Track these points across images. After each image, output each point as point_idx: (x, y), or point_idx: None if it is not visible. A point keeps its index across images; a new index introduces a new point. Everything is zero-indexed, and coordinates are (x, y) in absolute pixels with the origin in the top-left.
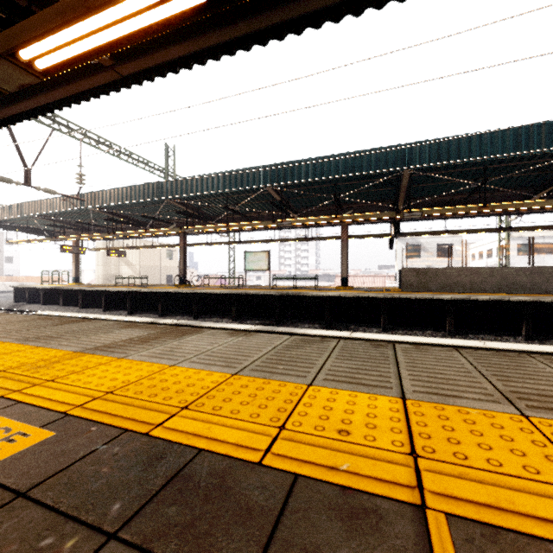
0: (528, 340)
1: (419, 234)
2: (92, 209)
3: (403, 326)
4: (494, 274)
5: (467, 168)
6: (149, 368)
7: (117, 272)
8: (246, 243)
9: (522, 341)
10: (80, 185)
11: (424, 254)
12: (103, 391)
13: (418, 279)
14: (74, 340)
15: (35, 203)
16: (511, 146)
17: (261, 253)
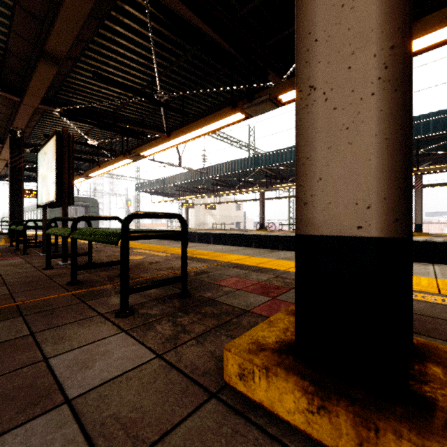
0: None
1: None
2: (206, 178)
3: None
4: None
5: None
6: (423, 278)
7: (204, 220)
8: None
9: None
10: (204, 163)
11: None
12: (431, 287)
13: None
14: None
15: (172, 177)
16: None
17: None
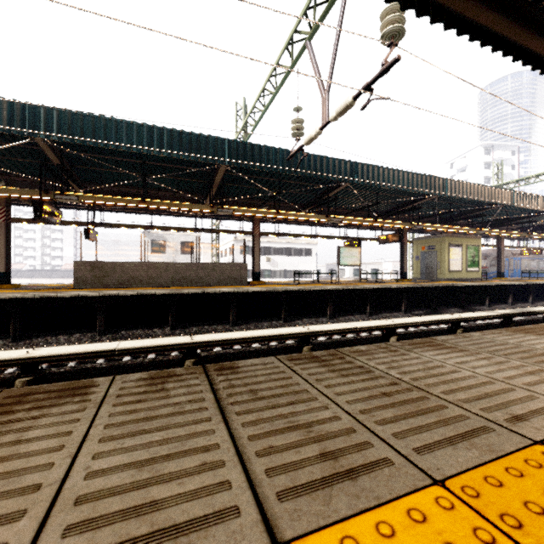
0: (173, 330)
1: (123, 226)
2: None
3: (51, 331)
4: (169, 269)
5: (127, 159)
6: None
7: None
8: None
9: (168, 332)
10: None
11: (169, 250)
12: None
13: (94, 274)
14: None
15: None
16: (145, 142)
17: None
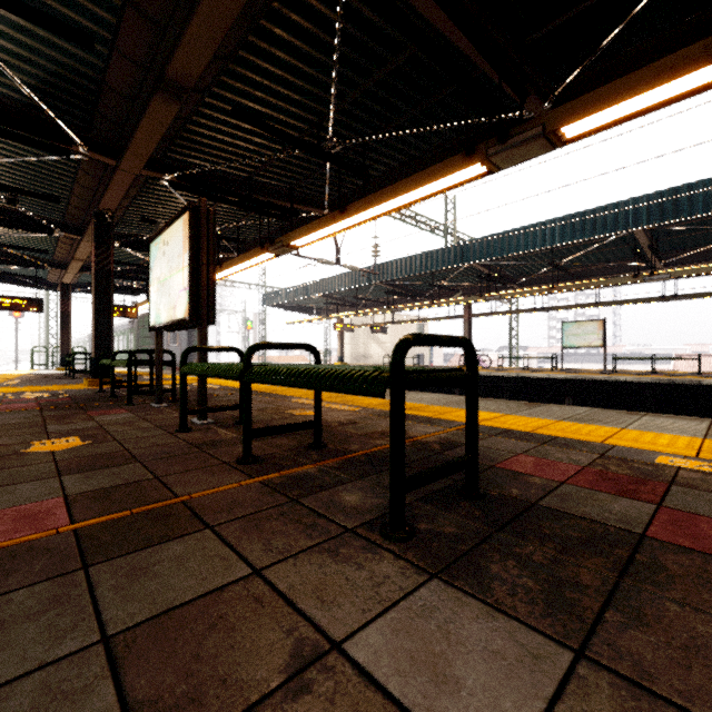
0: None
1: None
2: (377, 282)
3: None
4: None
5: None
6: None
7: (366, 351)
8: (552, 310)
9: None
10: (375, 258)
11: None
12: None
13: None
14: (631, 424)
15: (320, 282)
16: None
17: (589, 323)
